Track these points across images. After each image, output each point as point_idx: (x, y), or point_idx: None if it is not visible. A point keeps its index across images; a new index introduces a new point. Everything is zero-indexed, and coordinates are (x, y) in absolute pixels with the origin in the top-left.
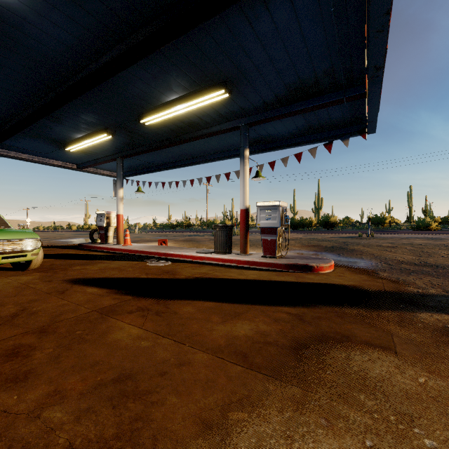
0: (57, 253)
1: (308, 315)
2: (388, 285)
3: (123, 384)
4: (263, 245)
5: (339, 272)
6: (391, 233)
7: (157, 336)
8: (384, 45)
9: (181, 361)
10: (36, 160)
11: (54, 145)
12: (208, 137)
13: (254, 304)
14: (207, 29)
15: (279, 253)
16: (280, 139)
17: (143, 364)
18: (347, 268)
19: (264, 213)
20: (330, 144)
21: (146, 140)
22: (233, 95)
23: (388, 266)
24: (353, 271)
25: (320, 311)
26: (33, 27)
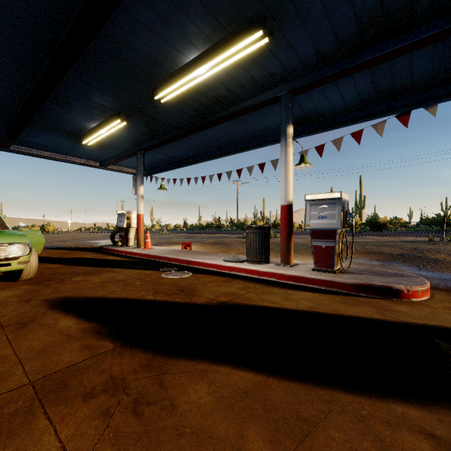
0: (72, 257)
1: None
2: None
3: None
4: (314, 254)
5: (444, 300)
6: None
7: None
8: None
9: None
10: (58, 158)
11: (71, 139)
12: (238, 119)
13: (332, 388)
14: None
15: (338, 265)
16: (331, 116)
17: None
18: (449, 291)
19: (316, 210)
20: (406, 115)
21: (166, 127)
22: (273, 43)
23: None
24: None
25: None
26: None
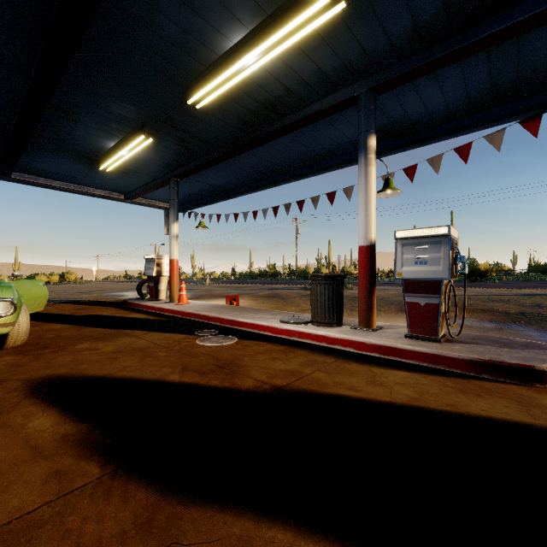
0: (86, 314)
1: None
2: None
3: None
4: (408, 315)
5: None
6: None
7: None
8: None
9: None
10: (71, 188)
11: (86, 164)
12: (299, 132)
13: None
14: None
15: (442, 331)
16: (426, 126)
17: None
18: None
19: (410, 252)
20: (534, 120)
21: (205, 146)
22: (351, 13)
23: None
24: None
25: None
26: None
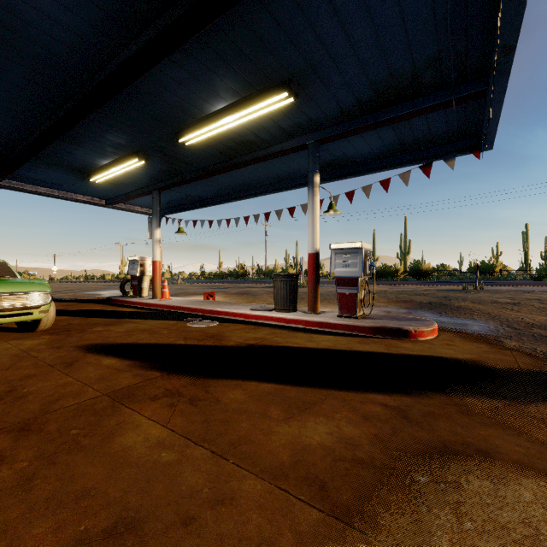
0: (79, 309)
1: (414, 409)
2: (523, 360)
3: (121, 541)
4: (339, 301)
5: (445, 339)
6: (506, 284)
7: (188, 441)
8: (521, 11)
9: (219, 494)
10: (56, 194)
11: (76, 175)
12: (266, 161)
13: (331, 389)
14: (264, 2)
15: (361, 312)
16: (361, 162)
17: (159, 496)
18: (455, 333)
19: (340, 258)
20: (428, 167)
21: (188, 167)
22: (299, 100)
23: (514, 331)
24: (465, 337)
25: (433, 403)
26: (32, 10)
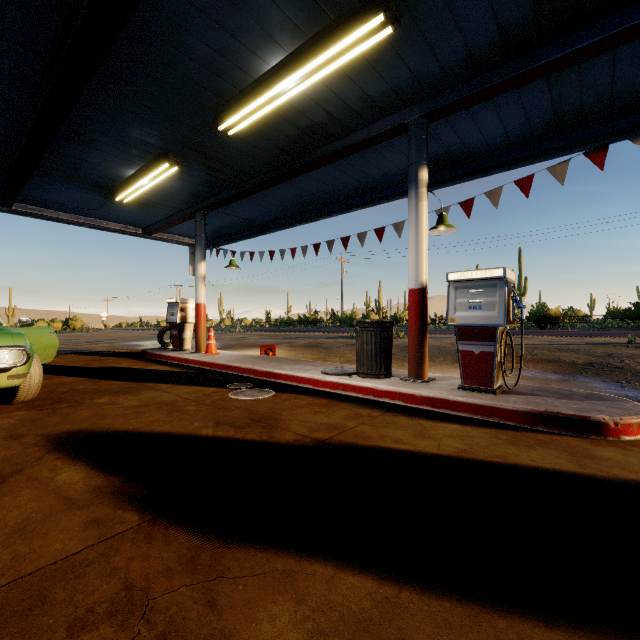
0: (101, 366)
1: None
2: None
3: None
4: (462, 364)
5: None
6: None
7: None
8: None
9: None
10: (82, 222)
11: (100, 194)
12: (343, 161)
13: (519, 614)
14: None
15: (498, 382)
16: (485, 156)
17: None
18: None
19: (464, 296)
20: (600, 152)
21: (237, 175)
22: (399, 37)
23: None
24: None
25: None
26: None
